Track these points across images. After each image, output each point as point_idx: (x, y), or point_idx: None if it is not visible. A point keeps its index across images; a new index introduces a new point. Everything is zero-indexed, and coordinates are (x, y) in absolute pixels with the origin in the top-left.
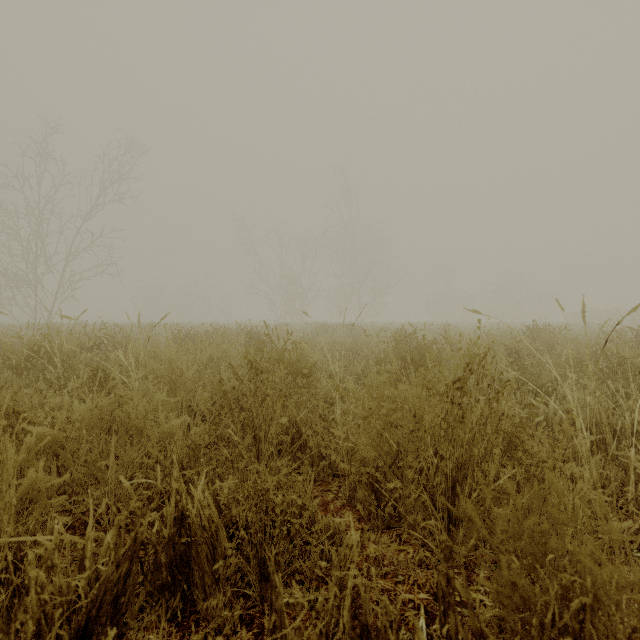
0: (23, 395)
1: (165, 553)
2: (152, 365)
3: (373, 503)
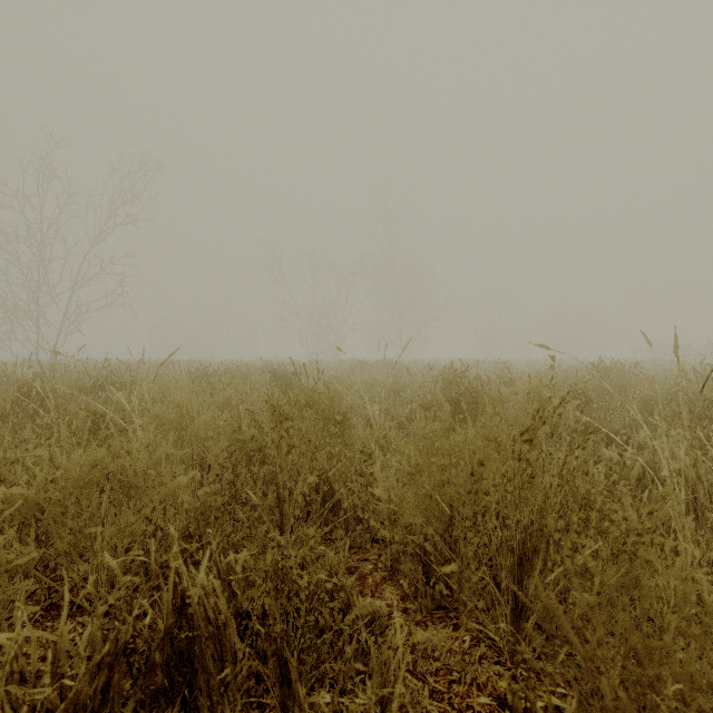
0: (4, 446)
1: (161, 650)
2: (157, 410)
3: (420, 579)
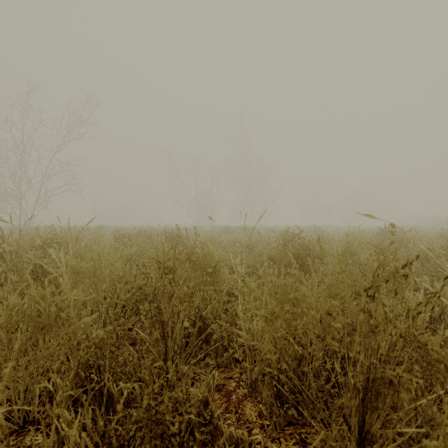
0: None
1: None
2: (74, 264)
3: (275, 404)
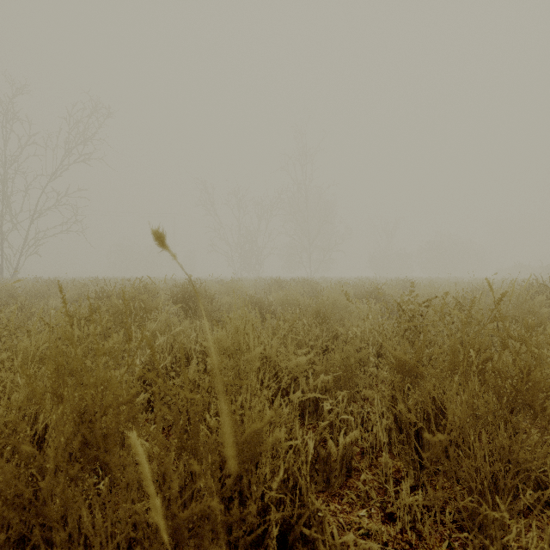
0: None
1: None
2: None
3: None
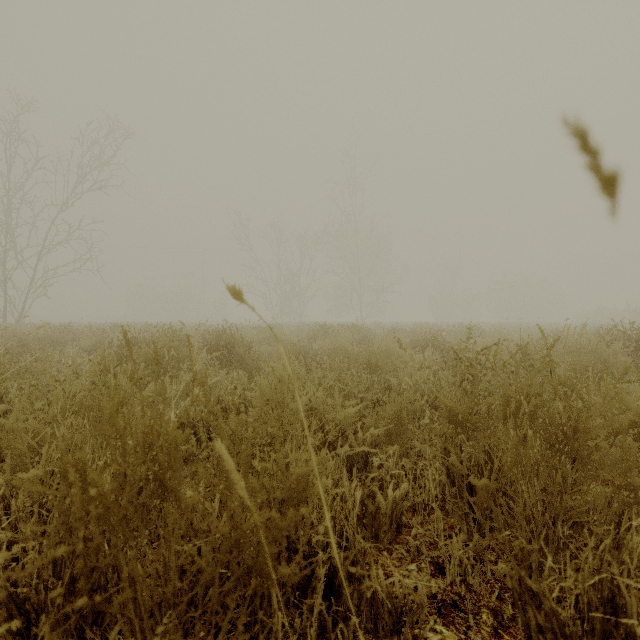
0: None
1: None
2: None
3: None
